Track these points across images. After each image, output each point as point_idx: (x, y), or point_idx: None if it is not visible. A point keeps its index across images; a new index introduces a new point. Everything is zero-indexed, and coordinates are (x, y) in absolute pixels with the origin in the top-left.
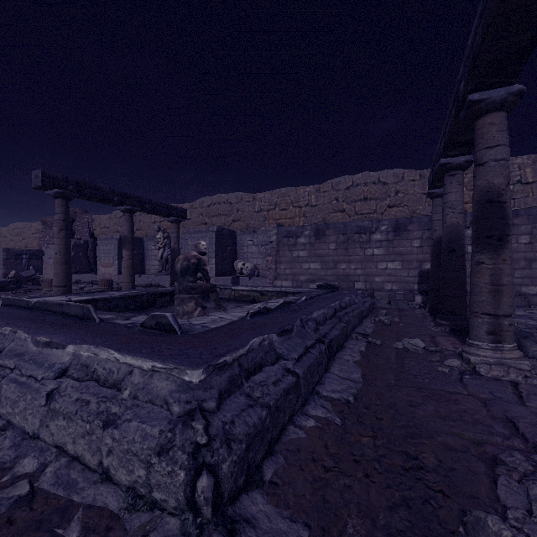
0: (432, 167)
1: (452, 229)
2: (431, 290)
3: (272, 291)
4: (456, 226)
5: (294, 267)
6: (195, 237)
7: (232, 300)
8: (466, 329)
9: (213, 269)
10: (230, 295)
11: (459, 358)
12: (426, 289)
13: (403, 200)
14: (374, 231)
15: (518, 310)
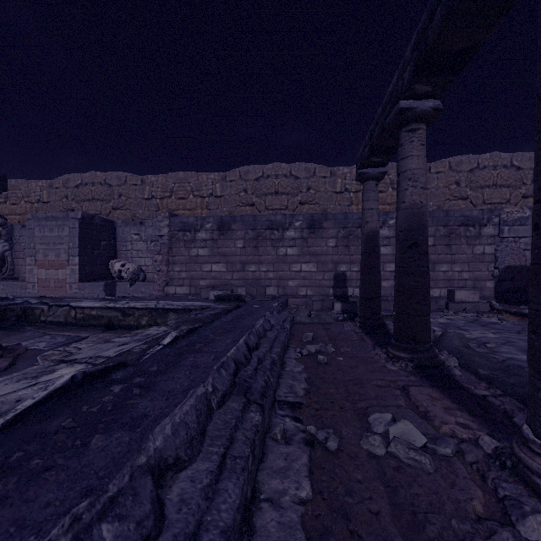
0: (370, 133)
1: (414, 211)
2: (363, 299)
3: (141, 308)
4: (418, 207)
5: (193, 269)
6: (46, 226)
7: (72, 325)
8: (434, 364)
9: (76, 272)
10: (67, 317)
11: (525, 491)
12: (341, 293)
13: (314, 197)
14: (288, 227)
15: (437, 316)
